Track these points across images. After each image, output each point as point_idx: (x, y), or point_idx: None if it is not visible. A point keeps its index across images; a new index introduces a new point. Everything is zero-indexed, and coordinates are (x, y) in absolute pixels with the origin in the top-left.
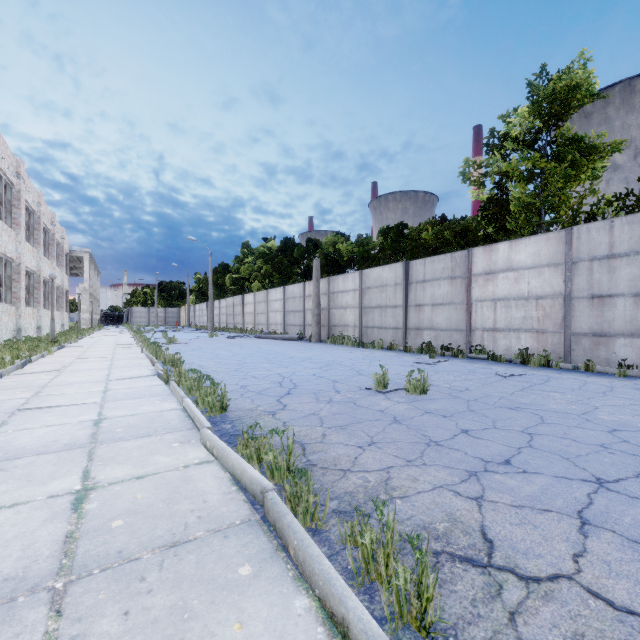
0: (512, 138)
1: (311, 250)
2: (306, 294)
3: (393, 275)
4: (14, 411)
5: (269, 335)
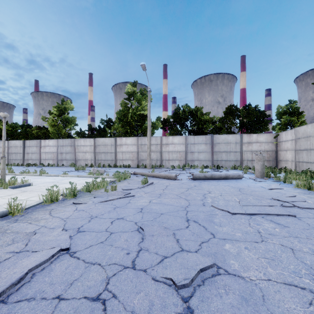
0: (54, 114)
1: None
2: None
3: (20, 143)
4: None
5: None
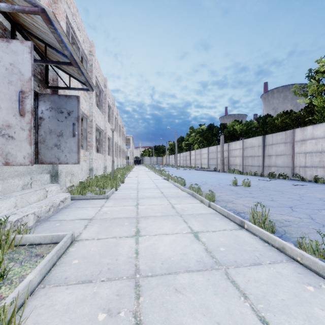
0: (321, 72)
1: (222, 129)
2: (218, 150)
3: (257, 142)
4: (137, 183)
5: (201, 169)
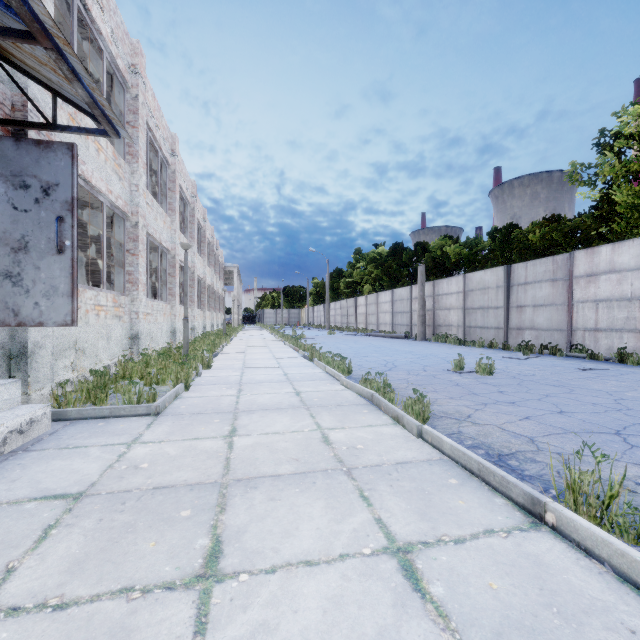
0: (625, 136)
1: (419, 253)
2: (413, 296)
3: (495, 278)
4: (242, 368)
5: (379, 333)
